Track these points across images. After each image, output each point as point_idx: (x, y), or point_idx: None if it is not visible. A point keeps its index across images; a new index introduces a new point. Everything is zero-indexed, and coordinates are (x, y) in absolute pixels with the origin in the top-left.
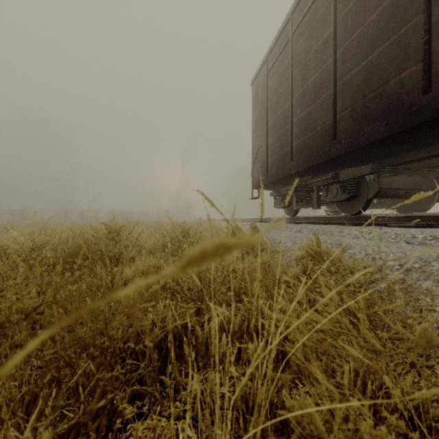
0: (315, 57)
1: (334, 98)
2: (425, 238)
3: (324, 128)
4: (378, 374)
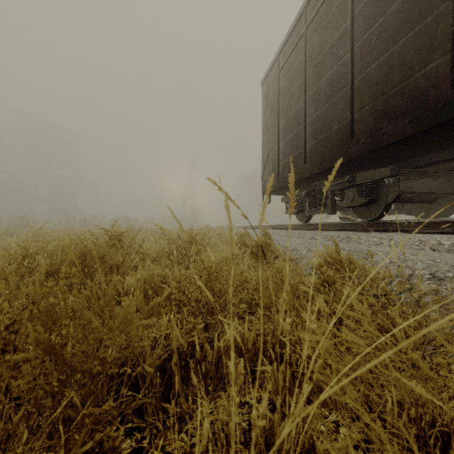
0: (330, 52)
1: (351, 95)
2: (453, 245)
3: (341, 128)
4: (427, 406)
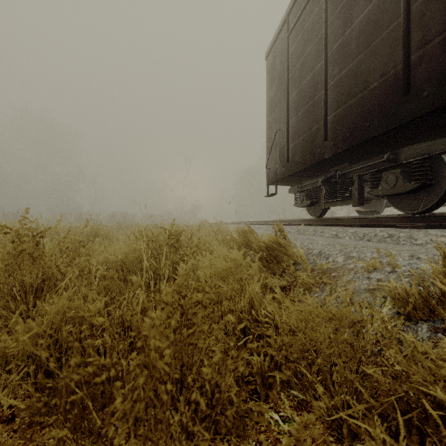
0: None
1: (406, 29)
2: None
3: (385, 82)
4: None
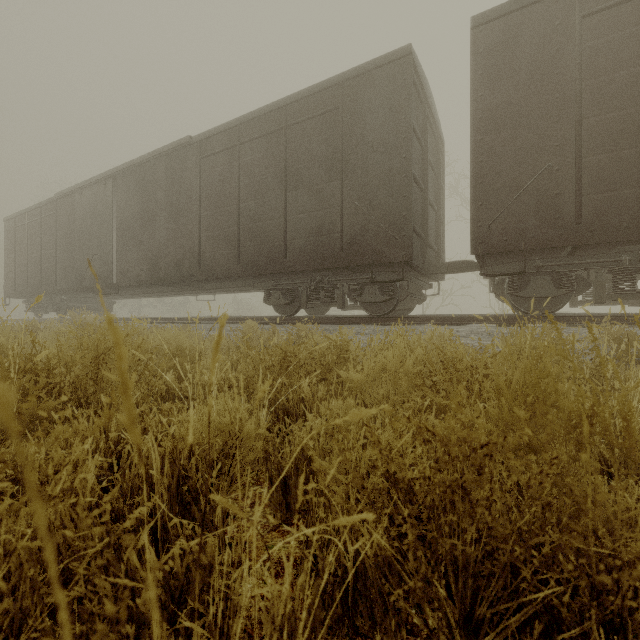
0: (36, 246)
1: (41, 271)
2: None
3: (39, 281)
4: None
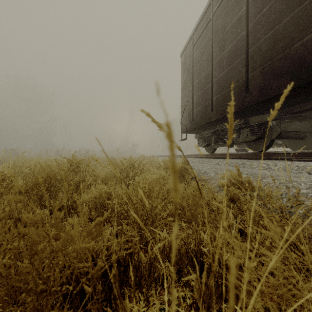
0: (230, 31)
1: (246, 61)
2: None
3: (238, 85)
4: None
